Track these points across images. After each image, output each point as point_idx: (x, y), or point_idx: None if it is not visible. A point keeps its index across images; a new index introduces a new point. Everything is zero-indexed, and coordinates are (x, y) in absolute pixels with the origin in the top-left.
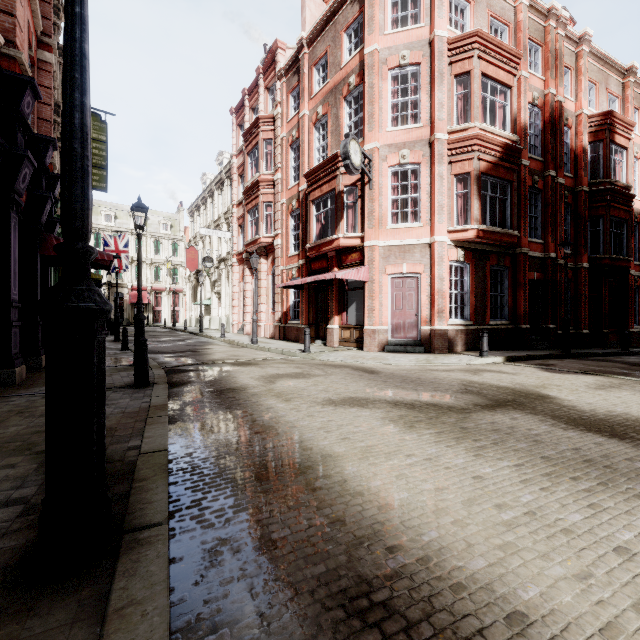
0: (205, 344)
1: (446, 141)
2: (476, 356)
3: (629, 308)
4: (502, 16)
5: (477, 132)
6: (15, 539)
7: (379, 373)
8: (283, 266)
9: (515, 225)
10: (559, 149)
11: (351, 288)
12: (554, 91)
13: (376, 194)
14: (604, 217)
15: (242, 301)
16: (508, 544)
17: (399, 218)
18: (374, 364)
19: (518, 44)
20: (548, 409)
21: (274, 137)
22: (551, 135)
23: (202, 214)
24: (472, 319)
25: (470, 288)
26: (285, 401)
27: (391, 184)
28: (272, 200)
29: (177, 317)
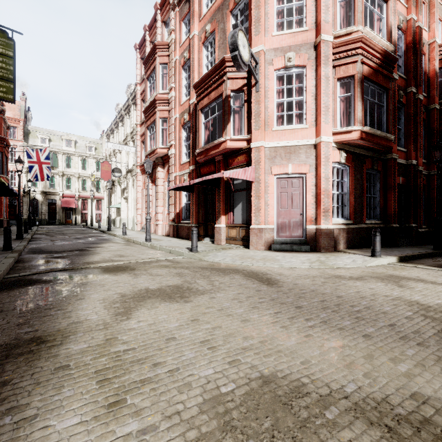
0: (103, 242)
1: (331, 43)
2: (367, 256)
3: None
4: None
5: (362, 34)
6: None
7: (279, 284)
8: (176, 172)
9: (390, 130)
10: (419, 69)
11: (237, 190)
12: (415, 17)
13: (262, 96)
14: None
15: (144, 204)
16: None
17: (284, 120)
18: (266, 267)
19: None
20: None
21: (169, 61)
22: (413, 56)
23: (115, 136)
24: (351, 218)
25: (350, 189)
26: (106, 413)
27: (276, 87)
28: (167, 116)
29: (100, 218)
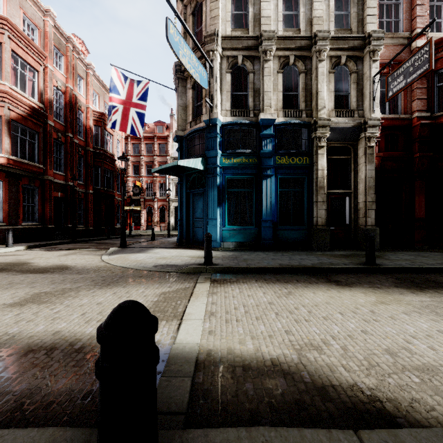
0: None
1: None
2: (3, 247)
3: (115, 216)
4: (33, 19)
5: (7, 90)
6: None
7: None
8: None
9: (42, 161)
10: (75, 122)
11: None
12: (72, 87)
13: None
14: (101, 167)
15: None
16: None
17: None
18: None
19: (46, 45)
20: (20, 268)
21: None
22: (70, 112)
23: None
24: (6, 221)
25: (4, 199)
26: None
27: None
28: None
29: None
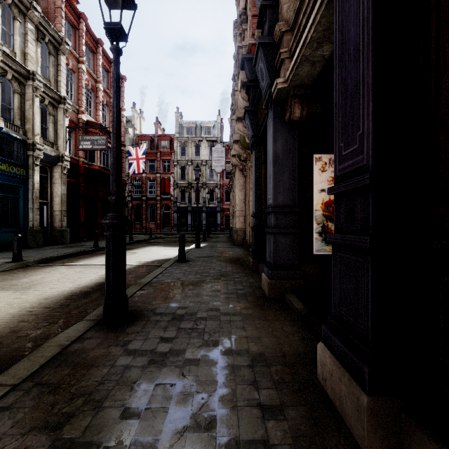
0: None
1: None
2: None
3: None
4: None
5: None
6: (134, 329)
7: None
8: None
9: None
10: None
11: None
12: None
13: None
14: None
15: None
16: (7, 304)
17: None
18: None
19: None
20: None
21: None
22: None
23: None
24: None
25: None
26: None
27: None
28: None
29: None
